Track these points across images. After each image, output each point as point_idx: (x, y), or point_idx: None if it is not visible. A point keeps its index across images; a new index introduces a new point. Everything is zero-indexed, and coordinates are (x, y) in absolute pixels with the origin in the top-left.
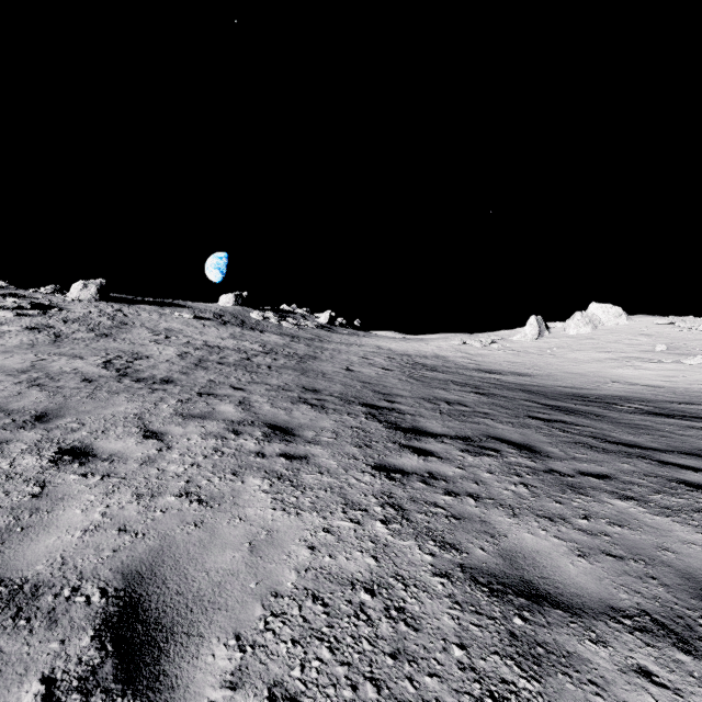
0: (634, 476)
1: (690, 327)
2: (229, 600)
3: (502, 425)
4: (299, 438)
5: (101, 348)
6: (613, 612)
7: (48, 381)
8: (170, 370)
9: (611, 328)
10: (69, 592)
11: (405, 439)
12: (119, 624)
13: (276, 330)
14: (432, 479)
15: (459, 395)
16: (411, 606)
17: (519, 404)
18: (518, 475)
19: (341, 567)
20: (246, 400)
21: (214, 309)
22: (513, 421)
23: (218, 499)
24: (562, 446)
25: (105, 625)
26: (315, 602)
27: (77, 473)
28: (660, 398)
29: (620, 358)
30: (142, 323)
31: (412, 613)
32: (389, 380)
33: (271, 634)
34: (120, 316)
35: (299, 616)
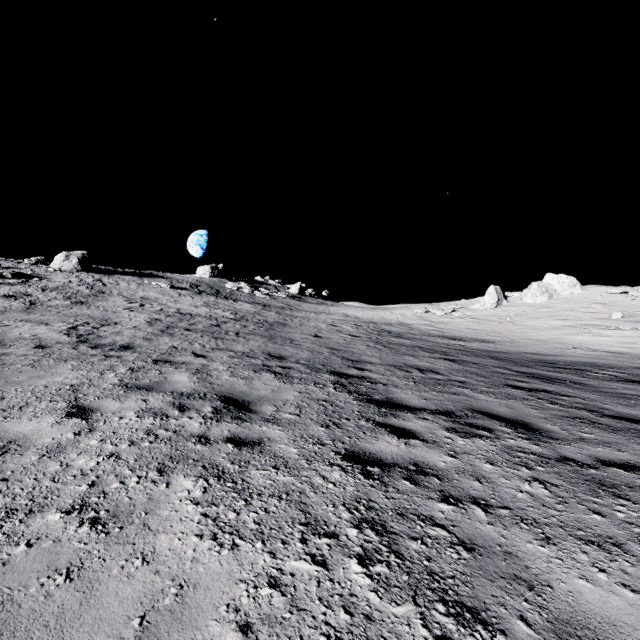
0: None
1: None
2: None
3: (484, 395)
4: (256, 415)
5: (72, 314)
6: None
7: None
8: (134, 336)
9: (566, 297)
10: None
11: (379, 415)
12: None
13: (249, 299)
14: (421, 475)
15: (429, 362)
16: None
17: (492, 371)
18: (526, 466)
19: None
20: (204, 368)
21: (191, 280)
22: (494, 391)
23: (123, 517)
24: (560, 423)
25: None
26: None
27: None
28: (629, 365)
29: (577, 325)
30: (119, 291)
31: None
32: (357, 346)
33: None
34: (99, 285)
35: None
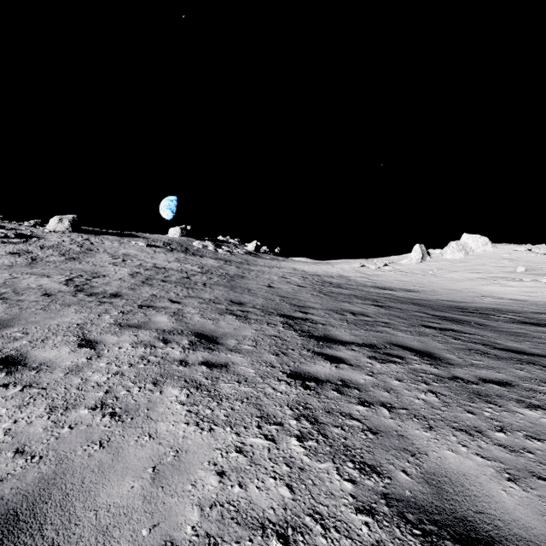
0: (533, 383)
1: (543, 253)
2: None
3: (402, 333)
4: (222, 346)
5: (67, 268)
6: None
7: (13, 295)
8: (120, 286)
9: (480, 254)
10: None
11: (318, 346)
12: None
13: (213, 256)
14: (345, 388)
15: (361, 307)
16: None
17: (412, 314)
18: (425, 382)
19: (251, 501)
20: (179, 312)
21: (164, 239)
22: (411, 330)
23: (132, 412)
24: (458, 353)
25: None
26: None
27: None
28: (527, 310)
29: (488, 277)
30: (104, 249)
31: None
32: (303, 294)
33: None
34: (87, 244)
35: None
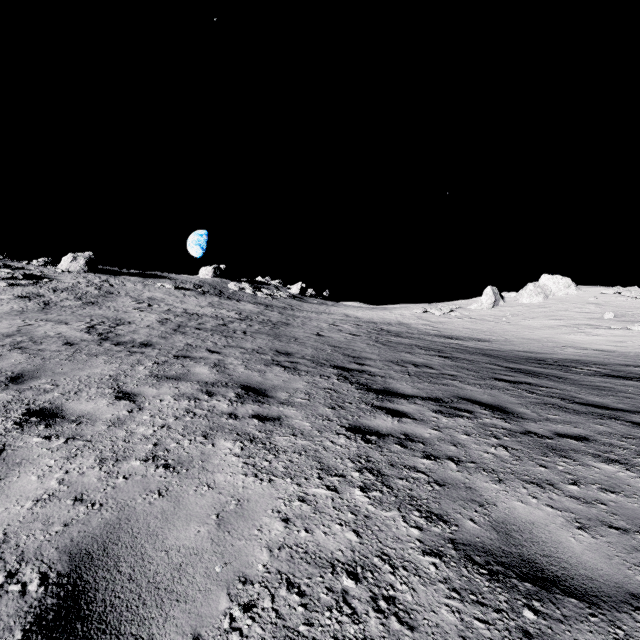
0: (612, 438)
1: (635, 296)
2: (190, 588)
3: (471, 386)
4: (273, 399)
5: (86, 314)
6: (636, 601)
7: (31, 344)
8: (150, 334)
9: (561, 297)
10: (3, 579)
11: (377, 400)
12: (54, 623)
13: (252, 300)
14: (409, 442)
15: (424, 358)
16: (402, 594)
17: (482, 366)
18: (495, 437)
19: (319, 544)
20: (221, 363)
21: (194, 281)
22: (480, 383)
23: (186, 464)
24: (533, 408)
25: (38, 625)
26: (290, 590)
27: (41, 435)
28: (614, 362)
29: (571, 325)
30: (126, 292)
31: (405, 605)
32: (358, 344)
33: (237, 636)
34: (106, 286)
35: (272, 610)
